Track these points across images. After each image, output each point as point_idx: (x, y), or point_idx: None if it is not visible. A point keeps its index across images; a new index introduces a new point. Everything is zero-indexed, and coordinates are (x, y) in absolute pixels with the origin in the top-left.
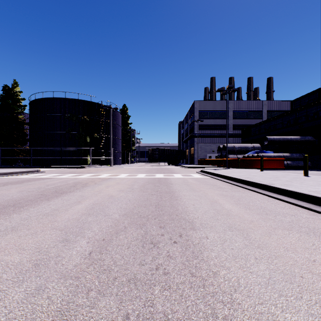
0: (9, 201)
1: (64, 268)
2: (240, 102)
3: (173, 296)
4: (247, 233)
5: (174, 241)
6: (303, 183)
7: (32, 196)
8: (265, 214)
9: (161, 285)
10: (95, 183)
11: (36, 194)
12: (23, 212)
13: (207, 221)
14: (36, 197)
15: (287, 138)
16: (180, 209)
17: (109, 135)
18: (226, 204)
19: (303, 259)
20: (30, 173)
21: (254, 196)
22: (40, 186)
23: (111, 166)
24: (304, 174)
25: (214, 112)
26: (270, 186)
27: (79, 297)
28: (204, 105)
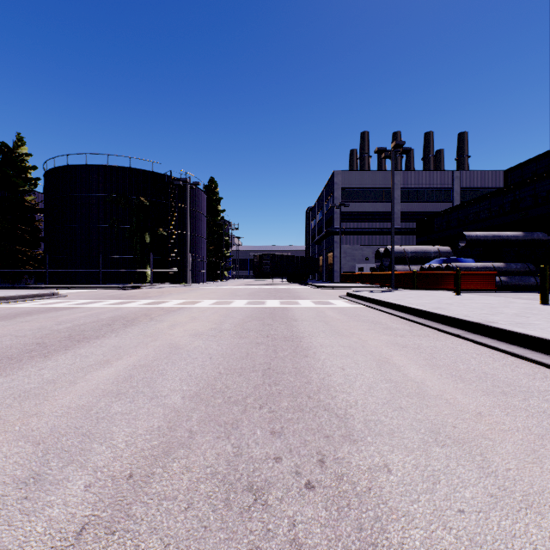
0: None
1: None
2: (414, 173)
3: None
4: (480, 453)
5: (308, 482)
6: None
7: (16, 348)
8: (501, 395)
9: None
10: (150, 319)
11: (28, 344)
12: None
13: (380, 415)
14: (24, 350)
15: (501, 235)
16: (316, 381)
17: (185, 231)
18: (411, 368)
19: None
20: (38, 299)
21: (460, 348)
22: (45, 325)
23: (187, 286)
24: (542, 301)
25: (369, 190)
26: (489, 327)
27: None
28: (351, 178)
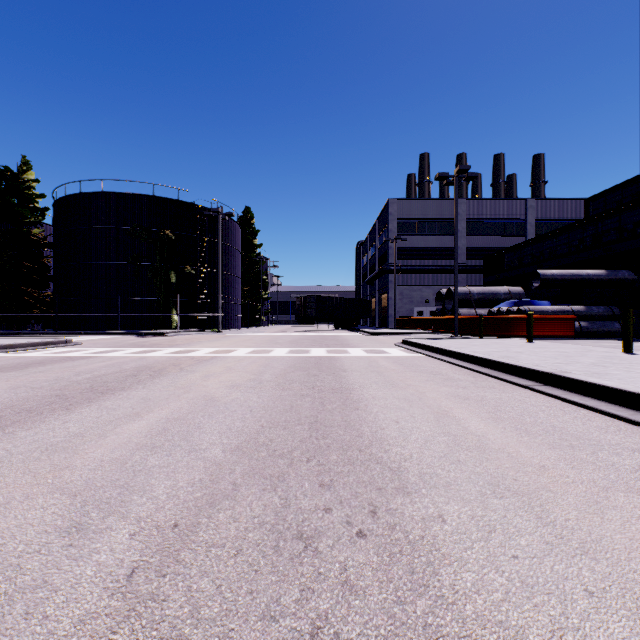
0: None
1: (45, 633)
2: (481, 201)
3: None
4: (540, 504)
5: (359, 531)
6: (632, 369)
7: (34, 401)
8: (568, 448)
9: None
10: (180, 369)
11: (46, 396)
12: None
13: (436, 469)
14: (43, 402)
15: (580, 274)
16: (368, 435)
17: (216, 269)
18: (472, 421)
19: None
20: (49, 347)
21: (528, 401)
22: (62, 375)
23: (219, 332)
24: (624, 349)
25: (429, 222)
26: (561, 378)
27: None
28: (408, 207)
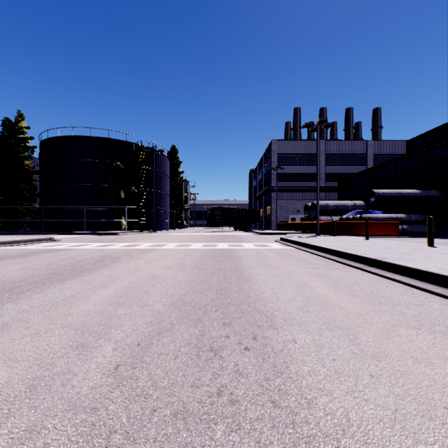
0: (4, 284)
1: (75, 393)
2: (336, 142)
3: (245, 443)
4: (353, 334)
5: (245, 347)
6: (429, 257)
7: (38, 276)
8: (378, 304)
9: (226, 423)
10: (130, 257)
11: (45, 273)
12: (22, 301)
13: (294, 315)
14: (44, 277)
15: (403, 192)
16: (253, 296)
17: (152, 189)
18: (320, 289)
19: (443, 376)
20: (39, 242)
21: (359, 276)
22: (52, 261)
23: (154, 232)
24: (429, 243)
25: (300, 156)
26: (381, 262)
27: (94, 444)
28: (285, 146)
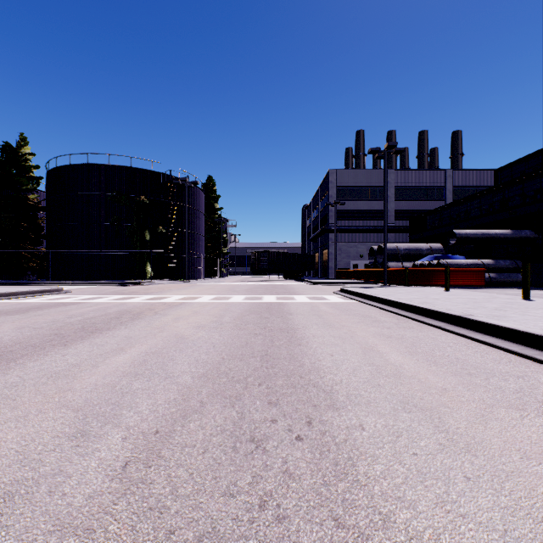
0: None
1: (65, 505)
2: (407, 171)
3: None
4: (439, 417)
5: (298, 436)
6: (526, 313)
7: (37, 338)
8: (466, 375)
9: None
10: (155, 313)
11: (46, 334)
12: (12, 371)
13: (360, 391)
14: (44, 339)
15: (490, 233)
16: (308, 365)
17: (184, 229)
18: (392, 354)
19: None
20: (44, 295)
21: (440, 338)
22: (58, 318)
23: (186, 282)
24: (524, 296)
25: (364, 189)
26: (468, 320)
27: None
28: (346, 177)
